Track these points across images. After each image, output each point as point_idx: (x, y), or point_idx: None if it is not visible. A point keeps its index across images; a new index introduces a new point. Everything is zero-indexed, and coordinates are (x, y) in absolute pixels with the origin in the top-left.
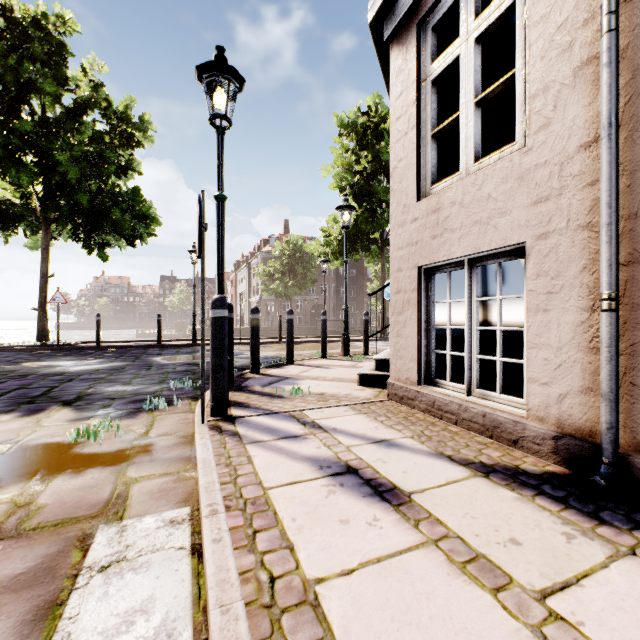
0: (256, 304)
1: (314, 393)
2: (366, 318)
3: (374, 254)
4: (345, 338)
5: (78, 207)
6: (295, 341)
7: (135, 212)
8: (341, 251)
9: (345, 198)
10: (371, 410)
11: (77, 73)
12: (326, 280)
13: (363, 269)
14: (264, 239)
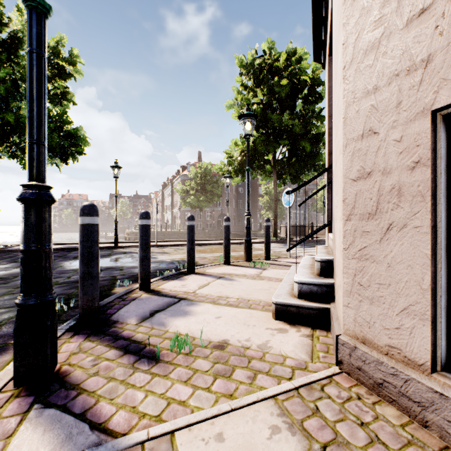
0: (177, 214)
1: (210, 343)
2: (267, 224)
3: (267, 173)
4: (247, 244)
5: (9, 126)
6: (203, 243)
7: (64, 133)
8: (241, 169)
9: (247, 107)
10: (328, 428)
11: (14, 13)
12: (229, 196)
13: (256, 188)
14: (183, 166)
